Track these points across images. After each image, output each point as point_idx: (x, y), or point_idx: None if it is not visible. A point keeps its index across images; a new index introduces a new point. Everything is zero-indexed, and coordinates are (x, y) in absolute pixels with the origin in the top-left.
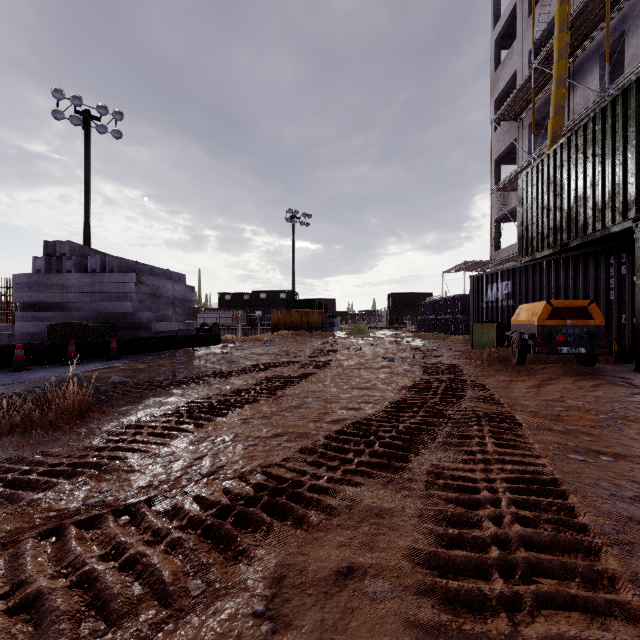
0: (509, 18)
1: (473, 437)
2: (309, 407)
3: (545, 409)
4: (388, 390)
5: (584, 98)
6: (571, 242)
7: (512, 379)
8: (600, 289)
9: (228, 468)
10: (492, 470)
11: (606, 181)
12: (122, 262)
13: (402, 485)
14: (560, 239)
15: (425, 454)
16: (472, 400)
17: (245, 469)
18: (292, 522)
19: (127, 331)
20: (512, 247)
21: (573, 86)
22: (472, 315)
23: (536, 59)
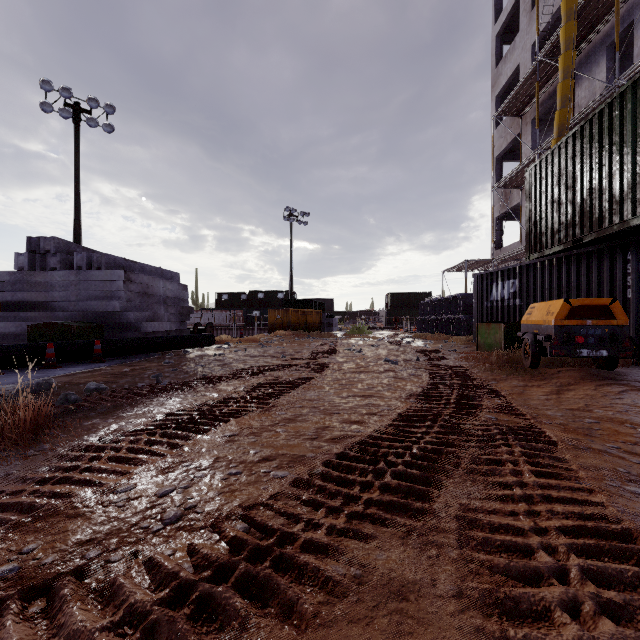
0: (511, 12)
1: (504, 462)
2: (305, 420)
3: (573, 421)
4: (394, 398)
5: (590, 91)
6: (585, 237)
7: (526, 384)
8: (616, 287)
9: (199, 510)
10: (539, 513)
11: (625, 171)
12: (110, 259)
13: (426, 538)
14: (572, 234)
15: (450, 489)
16: (490, 410)
17: (221, 512)
18: (277, 610)
19: (115, 332)
20: (514, 245)
21: (578, 79)
22: (476, 315)
23: (541, 51)
